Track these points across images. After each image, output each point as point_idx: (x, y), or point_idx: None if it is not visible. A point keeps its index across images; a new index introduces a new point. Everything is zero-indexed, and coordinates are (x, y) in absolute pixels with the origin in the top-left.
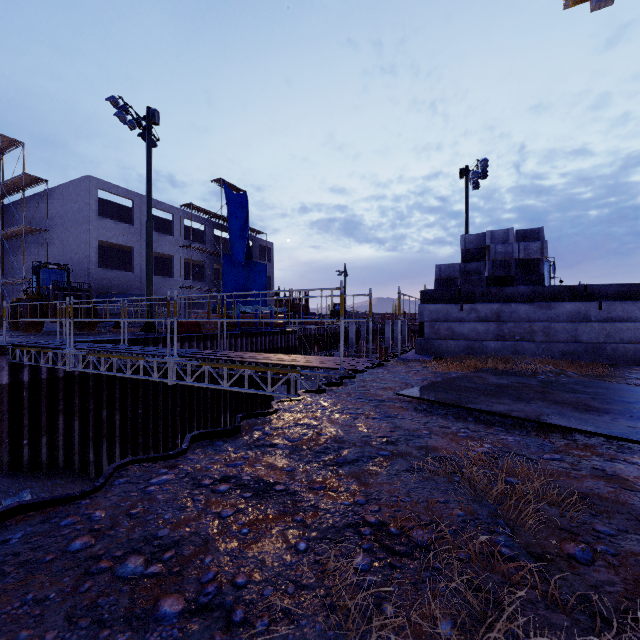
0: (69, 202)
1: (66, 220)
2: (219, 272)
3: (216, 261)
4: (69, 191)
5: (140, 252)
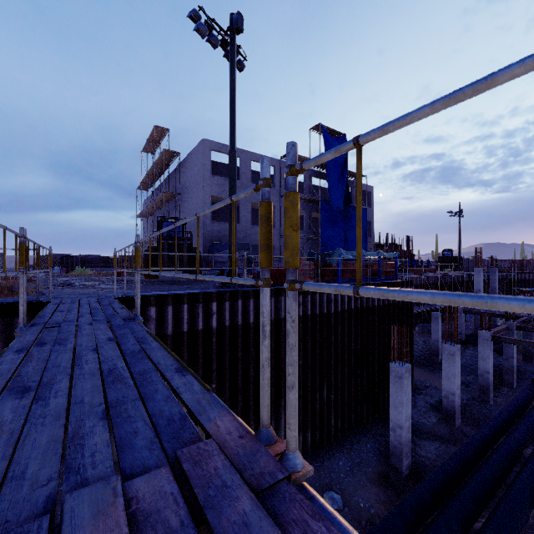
0: (192, 167)
1: (191, 183)
2: (318, 221)
3: (314, 209)
4: (192, 158)
5: (245, 204)
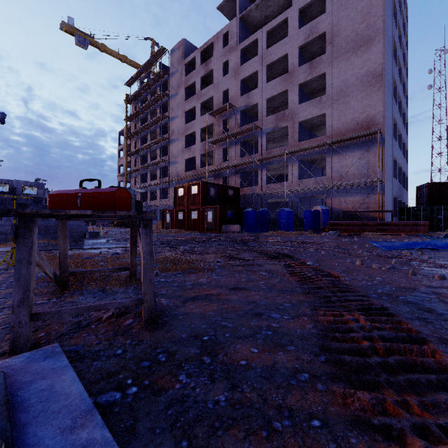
0: None
1: None
2: None
3: None
4: None
5: None
